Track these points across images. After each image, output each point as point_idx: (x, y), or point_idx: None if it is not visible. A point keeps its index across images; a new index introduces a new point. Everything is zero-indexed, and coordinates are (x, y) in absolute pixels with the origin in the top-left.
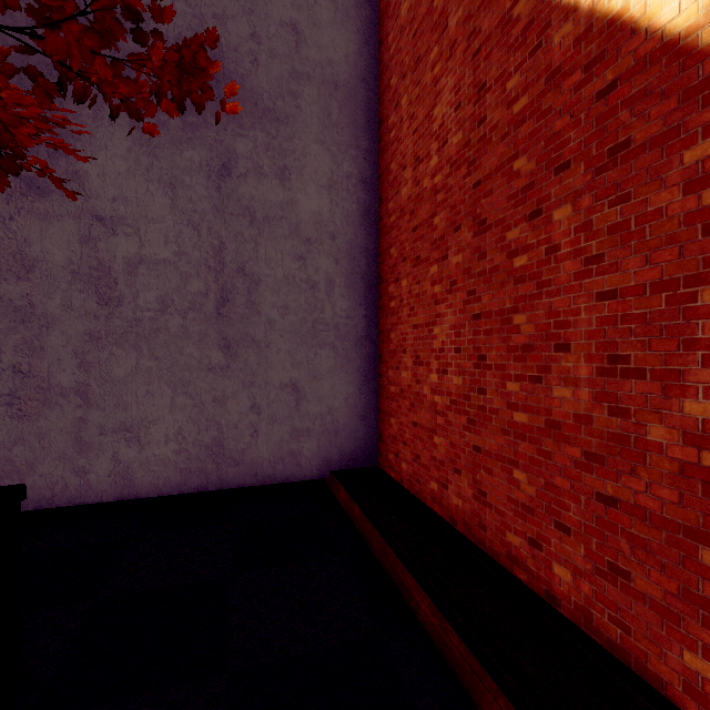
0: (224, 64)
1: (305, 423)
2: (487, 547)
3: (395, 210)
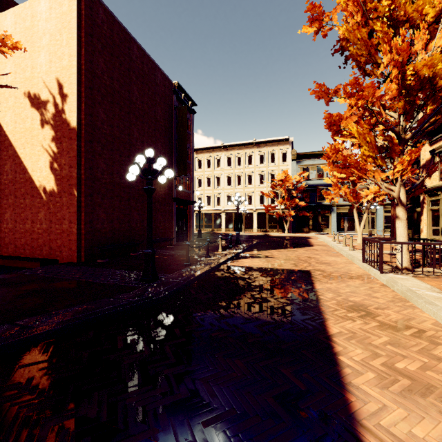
0: None
1: None
2: (17, 255)
3: None
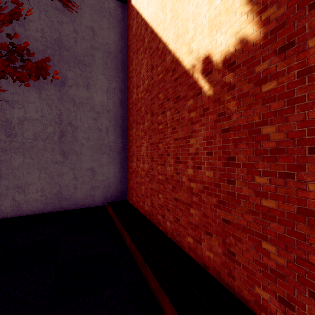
0: (62, 41)
1: (97, 183)
2: (153, 221)
3: (131, 103)
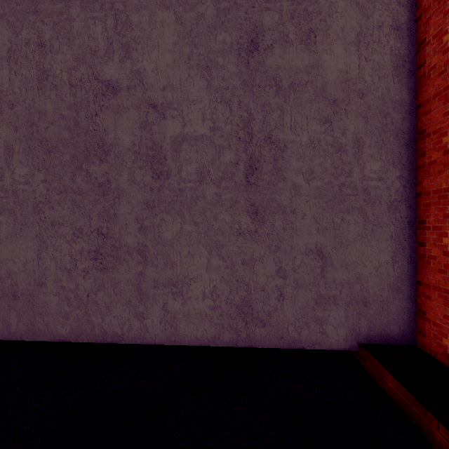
0: None
1: (331, 290)
2: None
3: None
